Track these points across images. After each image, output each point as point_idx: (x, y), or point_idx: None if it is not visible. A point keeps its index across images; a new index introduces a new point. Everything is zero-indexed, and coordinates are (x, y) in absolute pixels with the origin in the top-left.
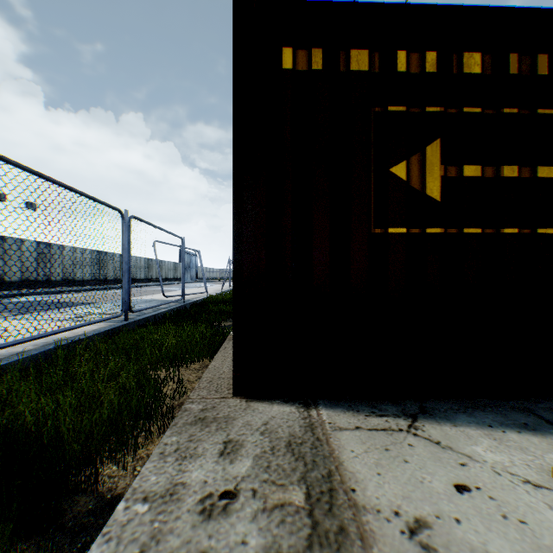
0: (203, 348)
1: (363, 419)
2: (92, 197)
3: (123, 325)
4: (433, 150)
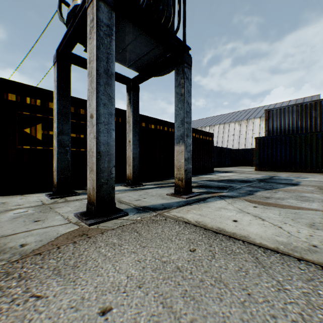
0: None
1: (7, 196)
2: None
3: None
4: (40, 126)
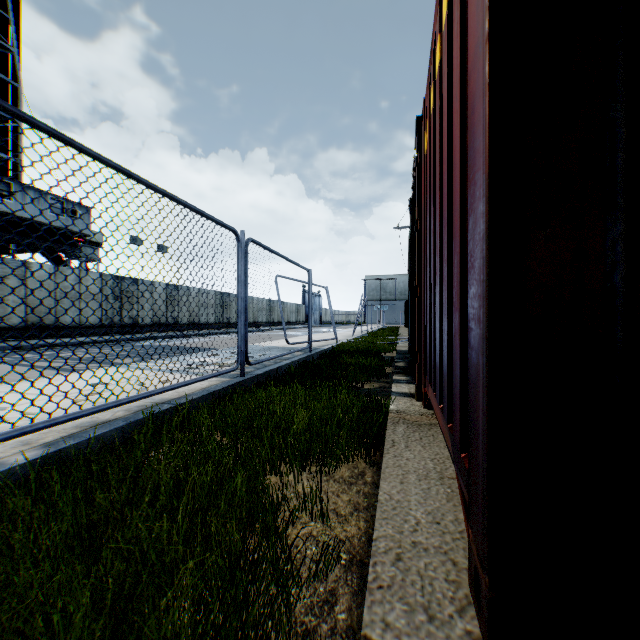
0: (351, 435)
1: None
2: (198, 210)
3: (238, 382)
4: None
